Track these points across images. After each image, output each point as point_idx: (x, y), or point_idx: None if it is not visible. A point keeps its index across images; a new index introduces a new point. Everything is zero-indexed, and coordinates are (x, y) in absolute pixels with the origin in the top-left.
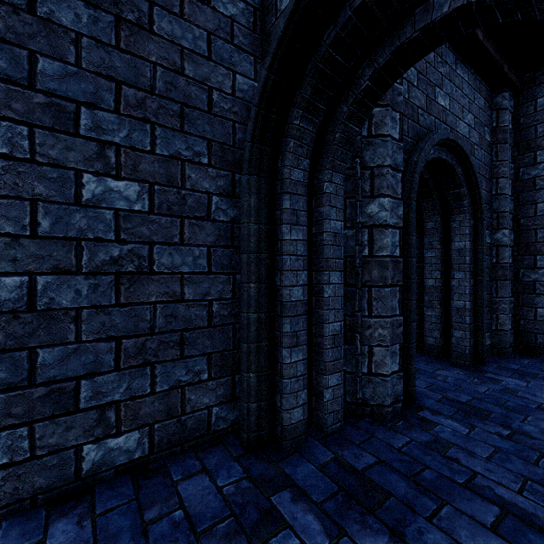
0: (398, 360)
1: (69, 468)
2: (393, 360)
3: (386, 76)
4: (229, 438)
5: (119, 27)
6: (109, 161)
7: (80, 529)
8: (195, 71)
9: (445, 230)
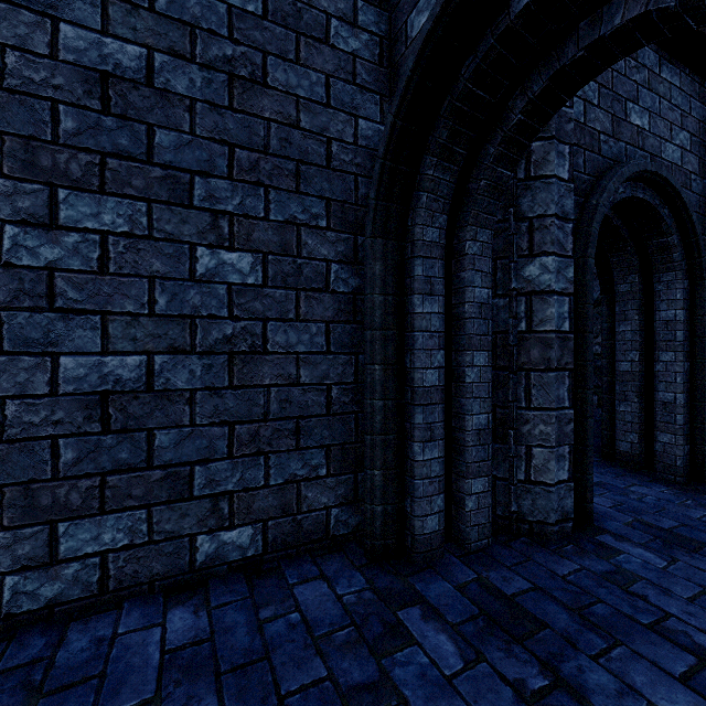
0: (567, 467)
1: (184, 558)
2: (561, 466)
3: (544, 106)
4: (350, 545)
5: (232, 86)
6: (222, 231)
7: (196, 618)
8: (312, 122)
9: (646, 295)
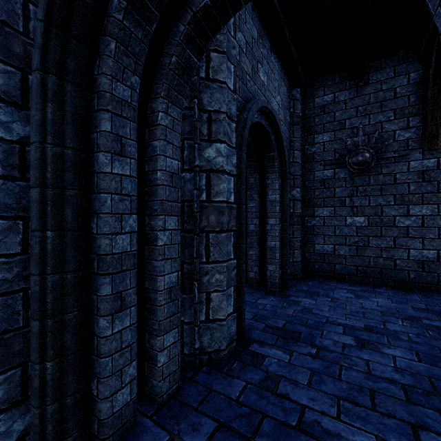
0: (232, 302)
1: None
2: (229, 303)
3: None
4: None
5: None
6: None
7: None
8: None
9: (262, 186)
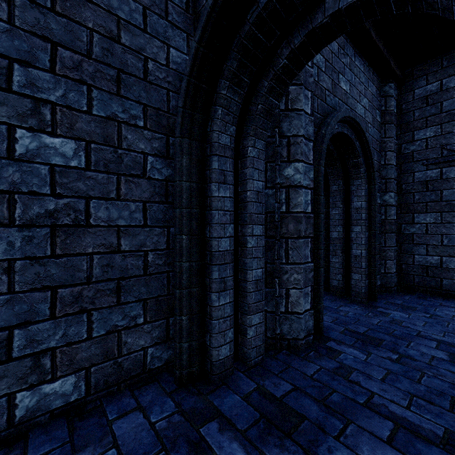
0: (310, 300)
1: (1, 417)
2: (306, 300)
3: (300, 56)
4: (163, 375)
5: None
6: (44, 118)
7: None
8: (132, 41)
9: (346, 192)
